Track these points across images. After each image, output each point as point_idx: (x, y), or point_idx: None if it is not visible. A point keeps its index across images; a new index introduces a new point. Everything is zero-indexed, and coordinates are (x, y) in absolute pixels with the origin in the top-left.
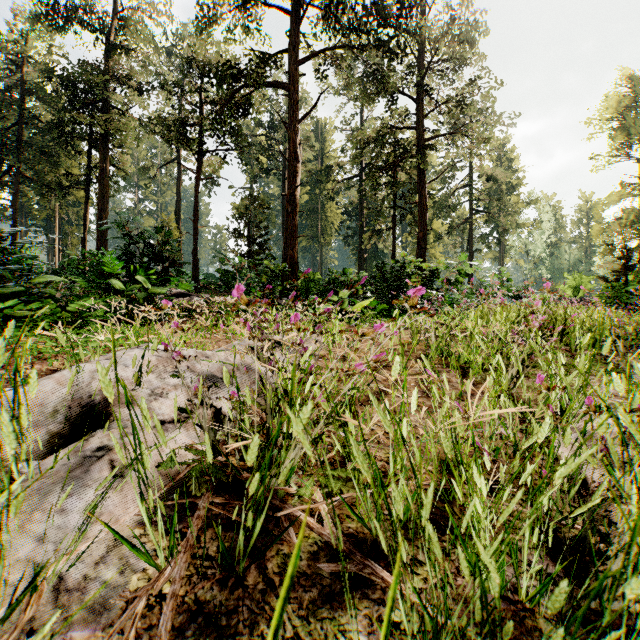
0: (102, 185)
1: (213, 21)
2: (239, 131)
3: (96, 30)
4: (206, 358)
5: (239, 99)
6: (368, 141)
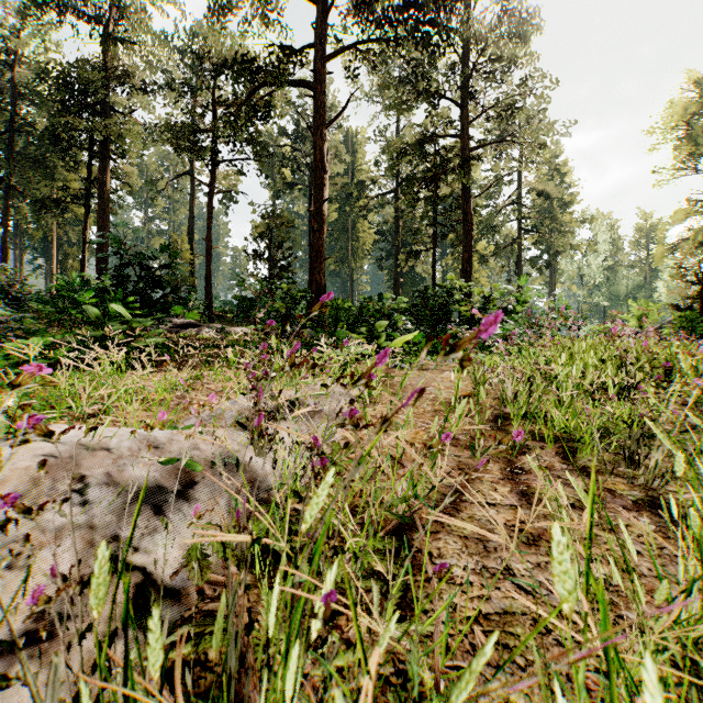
0: (103, 200)
1: (228, 11)
2: (258, 138)
3: (95, 23)
4: (153, 449)
5: (258, 100)
6: (405, 150)
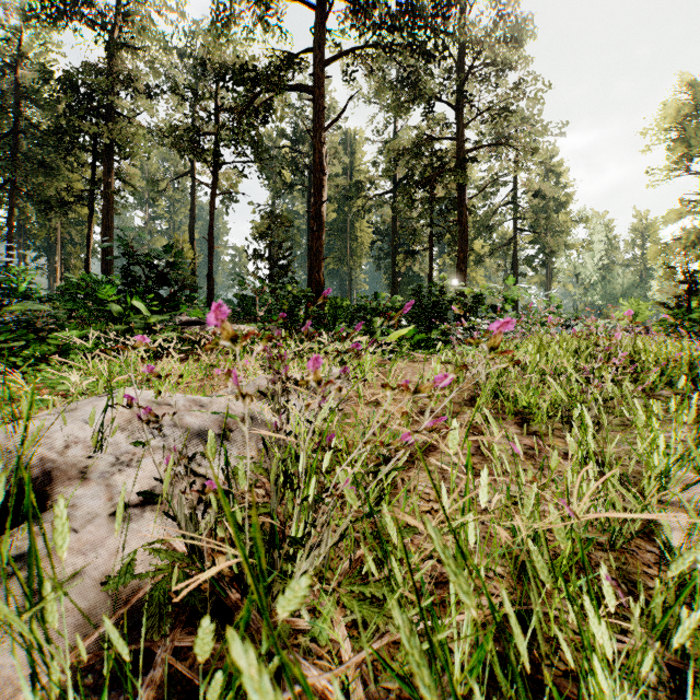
0: (107, 201)
1: (230, 18)
2: (259, 141)
3: (100, 28)
4: (200, 407)
5: (259, 105)
6: (402, 152)
